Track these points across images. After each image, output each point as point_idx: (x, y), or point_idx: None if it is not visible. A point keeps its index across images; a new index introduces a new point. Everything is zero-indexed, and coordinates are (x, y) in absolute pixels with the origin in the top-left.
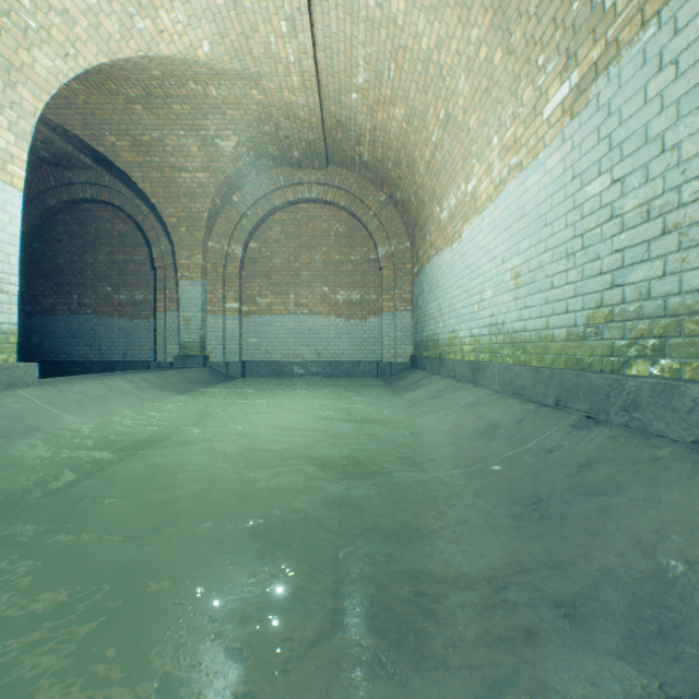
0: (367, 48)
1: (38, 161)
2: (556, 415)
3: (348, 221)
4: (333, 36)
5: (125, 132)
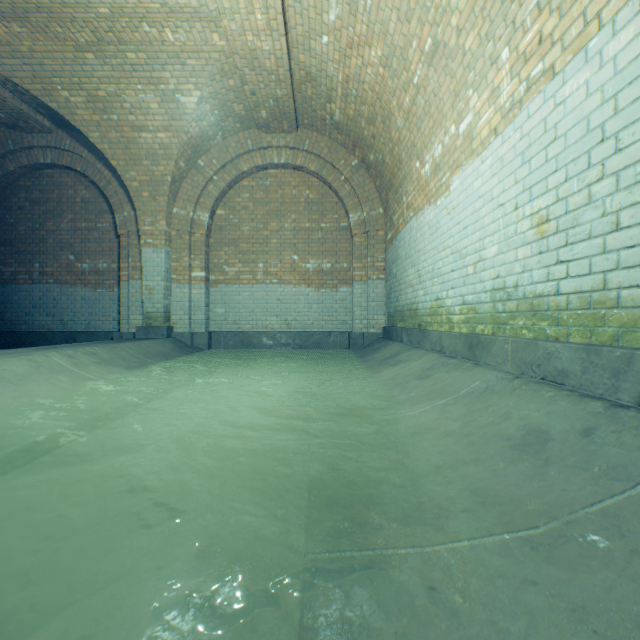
0: None
1: None
2: None
3: (319, 187)
4: None
5: (78, 86)
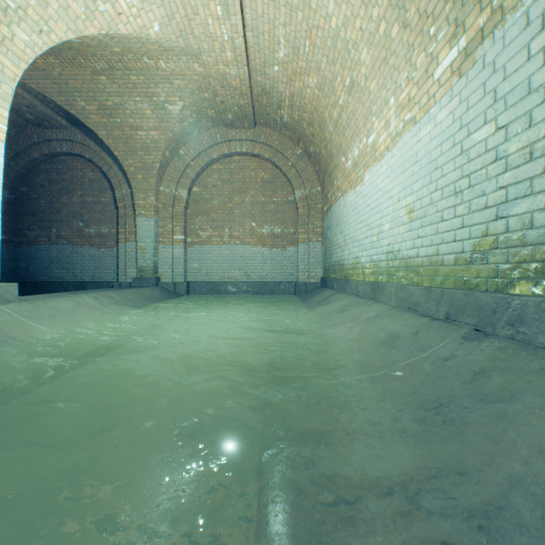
0: (287, 28)
1: (24, 122)
2: (448, 328)
3: (272, 170)
4: (259, 18)
5: (92, 98)
